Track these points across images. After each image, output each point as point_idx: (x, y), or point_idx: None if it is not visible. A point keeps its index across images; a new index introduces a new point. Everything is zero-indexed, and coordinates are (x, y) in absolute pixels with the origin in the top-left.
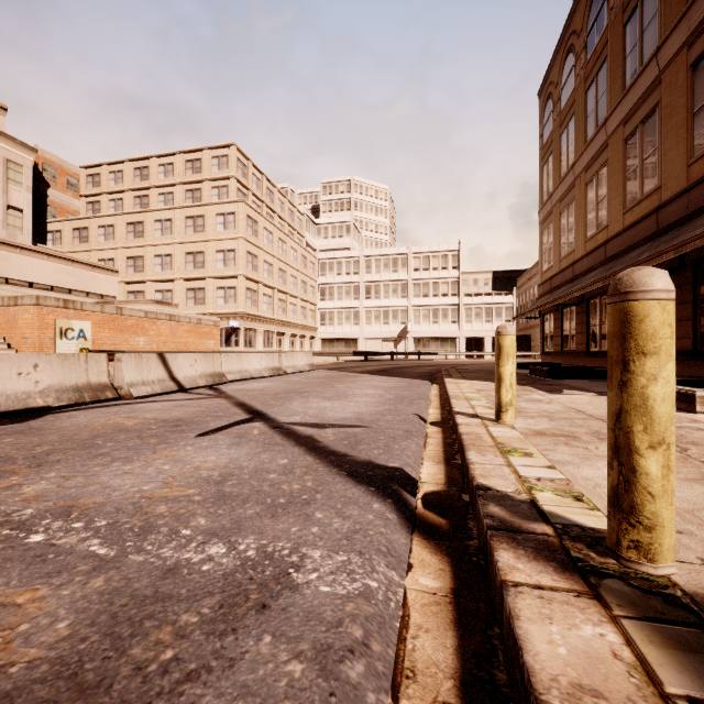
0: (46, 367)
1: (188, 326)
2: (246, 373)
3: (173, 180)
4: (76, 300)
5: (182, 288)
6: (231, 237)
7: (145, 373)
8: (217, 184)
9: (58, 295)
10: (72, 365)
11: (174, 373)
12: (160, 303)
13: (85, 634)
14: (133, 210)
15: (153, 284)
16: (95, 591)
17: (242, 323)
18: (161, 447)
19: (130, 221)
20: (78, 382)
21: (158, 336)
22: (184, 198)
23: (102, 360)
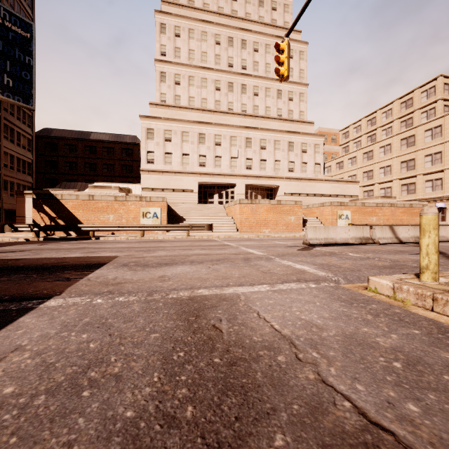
0: (351, 230)
1: (402, 209)
2: (443, 238)
3: (391, 119)
4: (344, 202)
5: (397, 185)
6: (437, 143)
7: (384, 234)
8: (425, 109)
9: (332, 198)
10: (358, 230)
11: (397, 235)
12: (384, 197)
13: (392, 265)
14: (366, 145)
15: (378, 185)
16: (391, 263)
17: (448, 204)
18: (397, 254)
19: (364, 152)
20: (360, 236)
21: (383, 216)
22: (399, 127)
23: (367, 228)
